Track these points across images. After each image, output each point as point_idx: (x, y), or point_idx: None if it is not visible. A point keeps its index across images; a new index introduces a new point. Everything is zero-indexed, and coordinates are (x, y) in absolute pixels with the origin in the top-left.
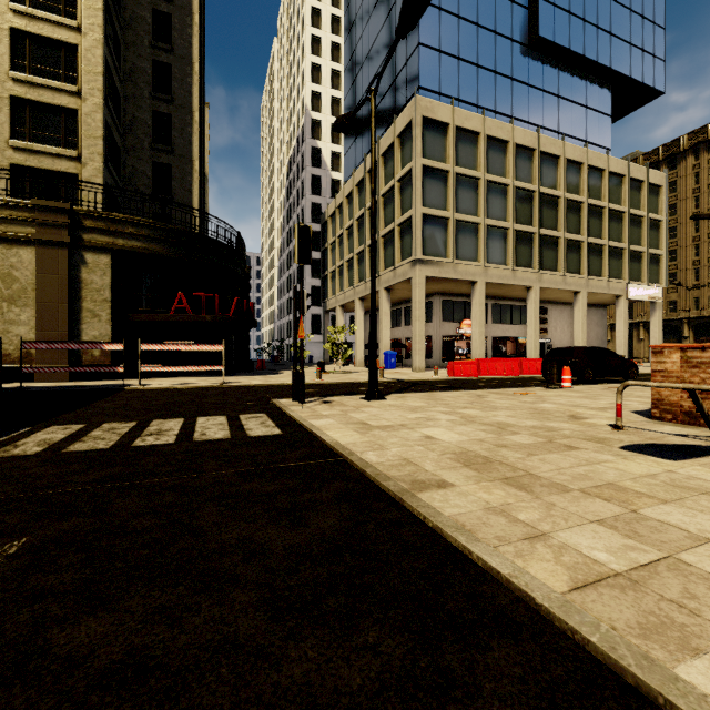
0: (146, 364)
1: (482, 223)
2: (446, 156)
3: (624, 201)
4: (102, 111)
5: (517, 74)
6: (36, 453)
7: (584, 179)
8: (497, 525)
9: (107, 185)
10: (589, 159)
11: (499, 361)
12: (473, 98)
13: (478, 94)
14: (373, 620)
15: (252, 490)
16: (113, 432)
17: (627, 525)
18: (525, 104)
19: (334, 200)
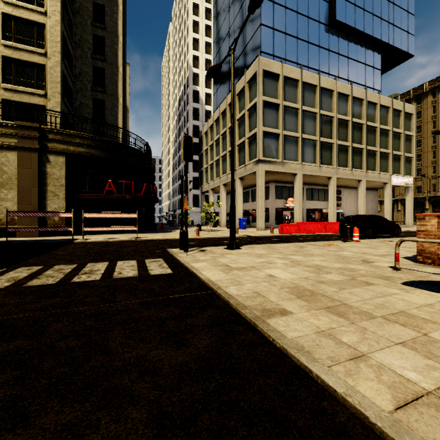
0: (88, 226)
1: (300, 137)
2: (278, 95)
3: (389, 123)
4: (60, 66)
5: (322, 44)
6: (4, 287)
7: (364, 109)
8: (327, 346)
9: (63, 112)
10: (367, 97)
11: (312, 223)
12: (294, 58)
13: (298, 56)
14: (239, 438)
15: (149, 316)
16: (60, 271)
17: (423, 347)
18: (327, 62)
19: (207, 123)
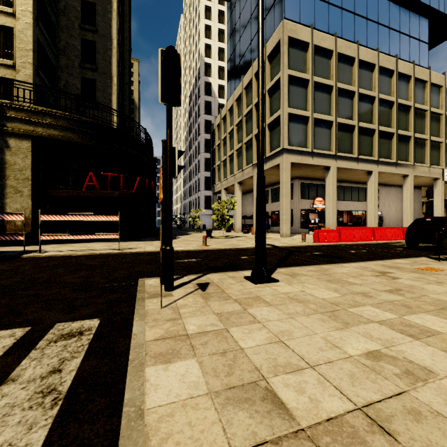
0: (65, 232)
1: (334, 121)
2: (306, 69)
3: (441, 106)
4: (32, 28)
5: (358, 10)
6: None
7: (411, 88)
8: None
9: (27, 82)
10: (415, 73)
11: (356, 229)
12: (325, 27)
13: (329, 25)
14: None
15: None
16: None
17: None
18: (364, 33)
19: (220, 114)
